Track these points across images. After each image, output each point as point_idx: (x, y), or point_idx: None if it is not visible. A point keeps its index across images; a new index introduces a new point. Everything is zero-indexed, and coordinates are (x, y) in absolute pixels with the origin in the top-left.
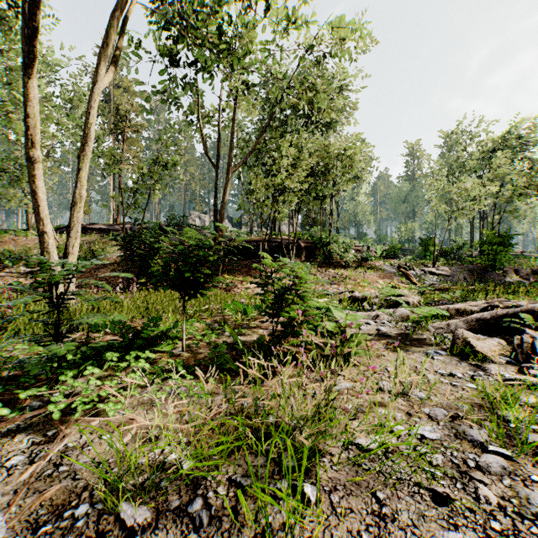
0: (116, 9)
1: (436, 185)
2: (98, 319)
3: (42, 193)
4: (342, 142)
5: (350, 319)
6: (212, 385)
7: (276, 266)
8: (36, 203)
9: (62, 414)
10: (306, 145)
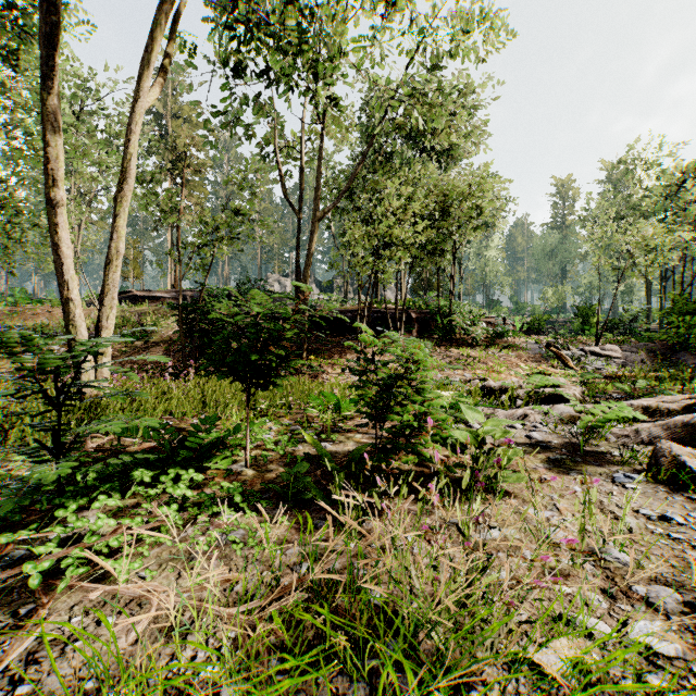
0: (164, 0)
1: (601, 232)
2: (113, 425)
3: (66, 248)
4: (468, 176)
5: (494, 426)
6: (284, 526)
7: (381, 345)
8: (59, 260)
9: (52, 574)
10: (419, 181)
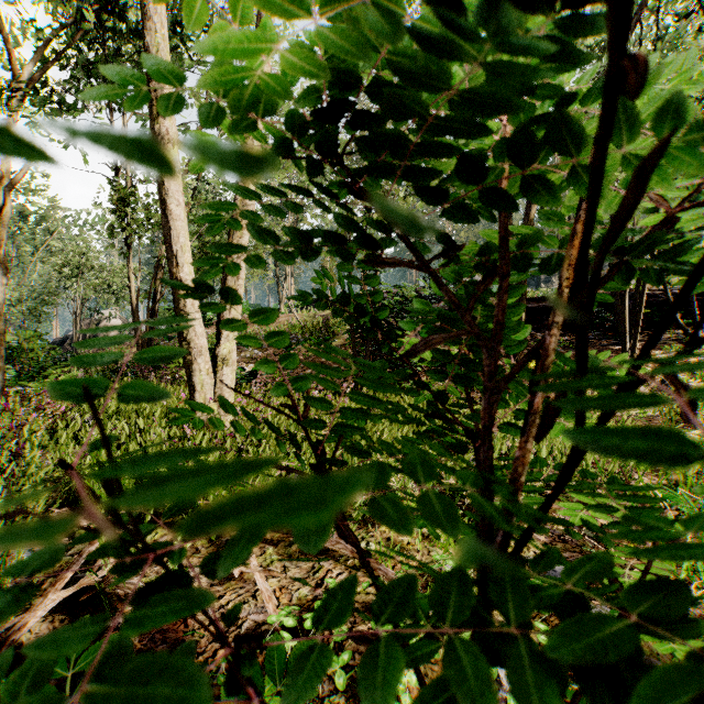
0: None
1: None
2: None
3: (176, 205)
4: None
5: None
6: None
7: None
8: (167, 224)
9: None
10: None
